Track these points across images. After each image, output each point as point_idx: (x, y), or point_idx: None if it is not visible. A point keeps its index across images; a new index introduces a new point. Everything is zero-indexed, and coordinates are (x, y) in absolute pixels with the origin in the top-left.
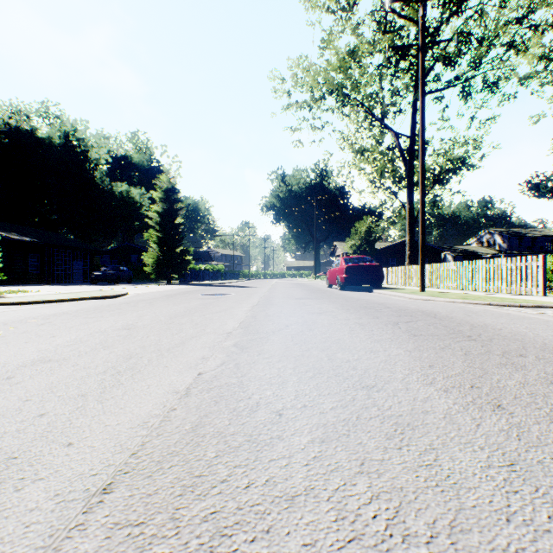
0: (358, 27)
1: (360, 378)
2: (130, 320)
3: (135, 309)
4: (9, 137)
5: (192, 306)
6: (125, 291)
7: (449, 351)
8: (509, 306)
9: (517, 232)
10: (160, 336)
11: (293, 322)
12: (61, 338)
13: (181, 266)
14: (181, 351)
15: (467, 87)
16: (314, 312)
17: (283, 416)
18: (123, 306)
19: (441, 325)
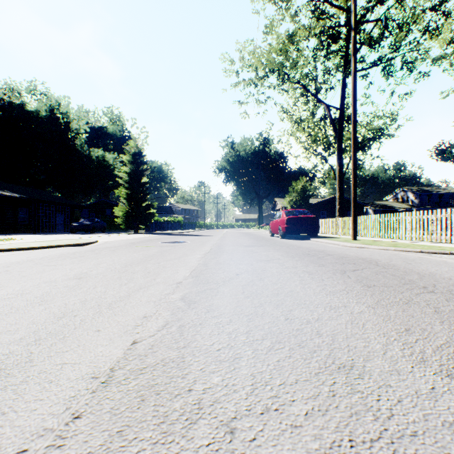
0: (296, 15)
1: (331, 351)
2: (86, 268)
3: (96, 257)
4: (4, 110)
5: (150, 253)
6: (95, 239)
7: (416, 307)
8: (439, 253)
9: (426, 190)
10: (107, 287)
11: (243, 271)
12: (4, 289)
13: (146, 218)
14: (123, 306)
15: (388, 66)
16: (261, 259)
17: (237, 435)
18: (87, 253)
19: (388, 274)
